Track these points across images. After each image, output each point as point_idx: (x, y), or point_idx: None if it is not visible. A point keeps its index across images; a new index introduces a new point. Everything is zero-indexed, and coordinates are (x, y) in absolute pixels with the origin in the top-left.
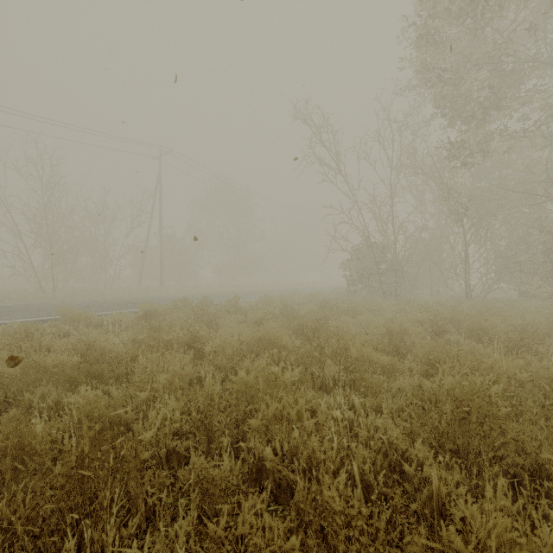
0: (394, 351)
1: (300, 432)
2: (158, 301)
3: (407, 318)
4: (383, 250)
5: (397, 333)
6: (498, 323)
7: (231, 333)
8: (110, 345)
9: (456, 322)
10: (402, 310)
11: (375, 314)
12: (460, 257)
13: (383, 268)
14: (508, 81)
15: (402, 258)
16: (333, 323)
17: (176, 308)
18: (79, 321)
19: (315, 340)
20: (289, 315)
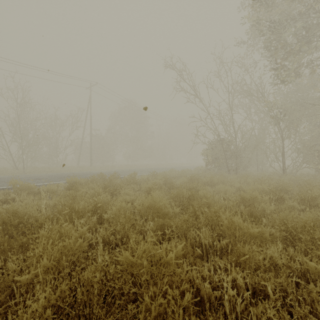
0: (251, 216)
1: (184, 313)
2: (86, 175)
3: (250, 188)
4: (228, 142)
5: (248, 200)
6: (319, 193)
7: (128, 200)
8: (30, 212)
9: (285, 191)
10: (243, 182)
11: (225, 184)
12: (280, 147)
13: (227, 154)
14: (313, 31)
15: (240, 148)
16: (201, 193)
17: (94, 181)
18: (23, 190)
19: (191, 207)
20: (169, 185)
